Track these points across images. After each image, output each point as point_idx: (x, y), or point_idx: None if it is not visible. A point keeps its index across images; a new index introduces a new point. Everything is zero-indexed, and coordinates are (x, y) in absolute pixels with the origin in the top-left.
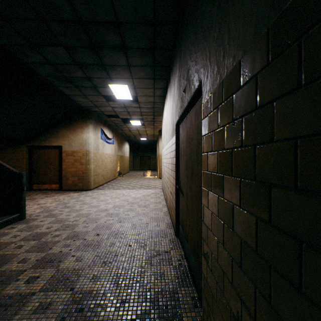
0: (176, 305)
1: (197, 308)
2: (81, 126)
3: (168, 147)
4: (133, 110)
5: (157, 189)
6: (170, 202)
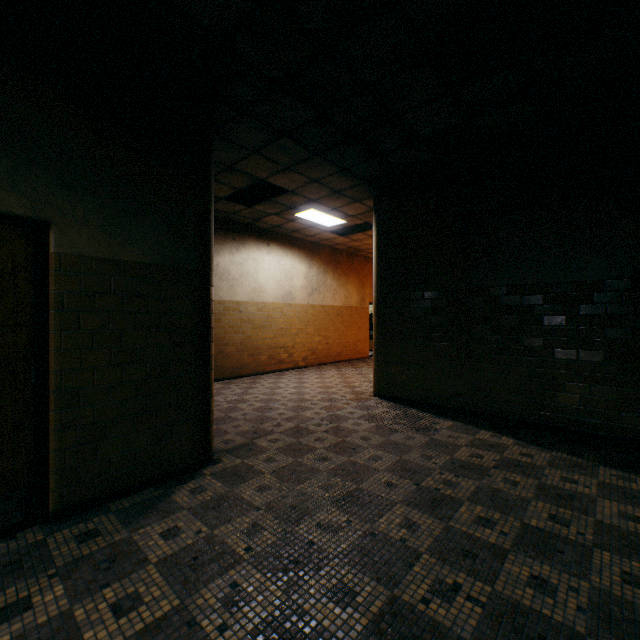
0: (11, 554)
1: (17, 536)
2: None
3: None
4: None
5: None
6: None
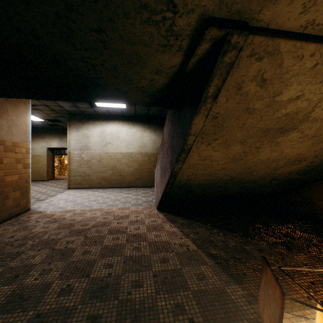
0: None
1: None
2: (25, 102)
3: (139, 154)
4: (61, 103)
5: (68, 190)
6: (150, 180)
